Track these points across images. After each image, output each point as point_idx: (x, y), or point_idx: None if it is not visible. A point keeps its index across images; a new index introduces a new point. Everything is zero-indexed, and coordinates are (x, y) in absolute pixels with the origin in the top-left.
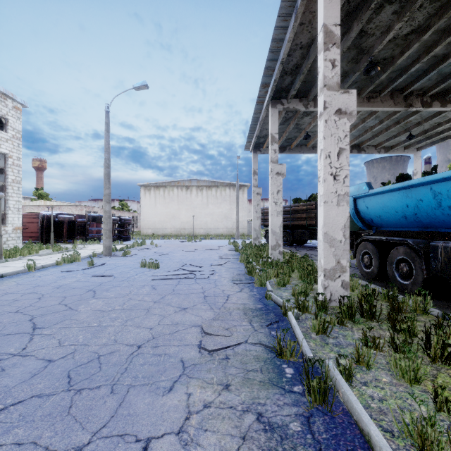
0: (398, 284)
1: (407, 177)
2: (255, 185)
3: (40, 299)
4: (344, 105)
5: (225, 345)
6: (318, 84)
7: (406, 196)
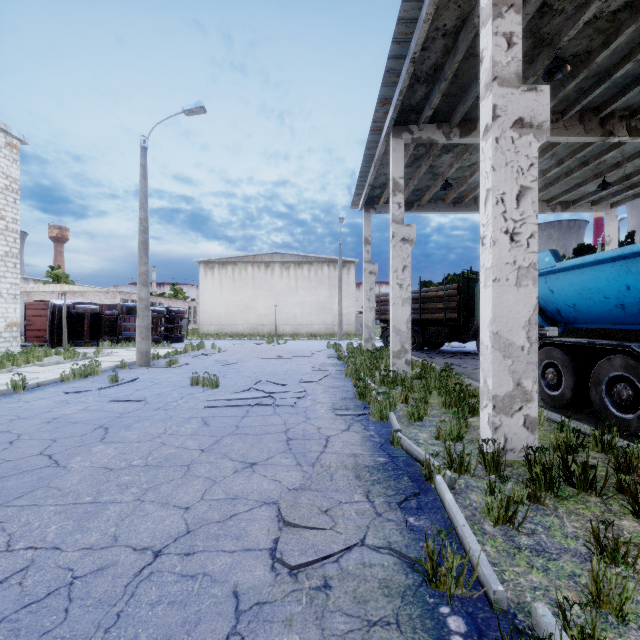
0: (611, 418)
1: (590, 250)
2: (367, 260)
3: (11, 445)
4: (528, 112)
5: (323, 553)
6: (481, 78)
7: (626, 271)
